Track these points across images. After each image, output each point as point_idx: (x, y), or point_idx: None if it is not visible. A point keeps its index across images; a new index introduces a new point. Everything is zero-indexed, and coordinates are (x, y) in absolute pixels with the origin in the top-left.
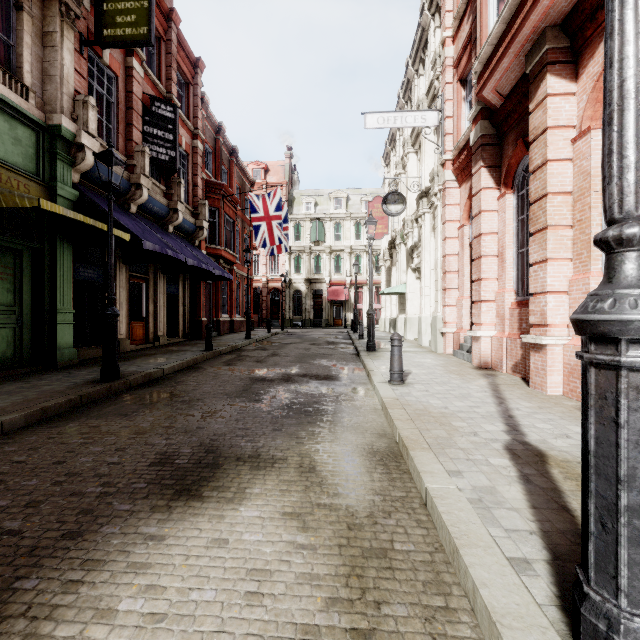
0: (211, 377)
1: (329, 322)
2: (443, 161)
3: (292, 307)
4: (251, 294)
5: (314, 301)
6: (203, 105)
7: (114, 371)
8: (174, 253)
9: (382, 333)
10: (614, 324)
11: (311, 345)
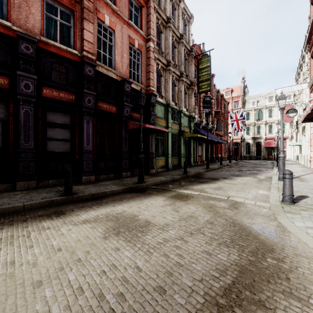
0: (228, 169)
1: (265, 157)
2: (309, 100)
3: (245, 150)
4: (227, 146)
5: (256, 147)
6: (214, 87)
7: (208, 166)
8: (213, 139)
9: (291, 162)
10: (279, 156)
11: (255, 165)
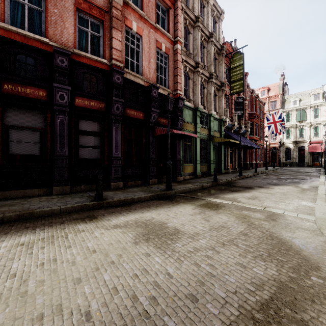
0: (264, 177)
1: (309, 164)
2: None
3: (284, 156)
4: (263, 151)
5: (298, 153)
6: (247, 87)
7: (241, 174)
8: (246, 144)
9: None
10: None
11: (296, 172)
